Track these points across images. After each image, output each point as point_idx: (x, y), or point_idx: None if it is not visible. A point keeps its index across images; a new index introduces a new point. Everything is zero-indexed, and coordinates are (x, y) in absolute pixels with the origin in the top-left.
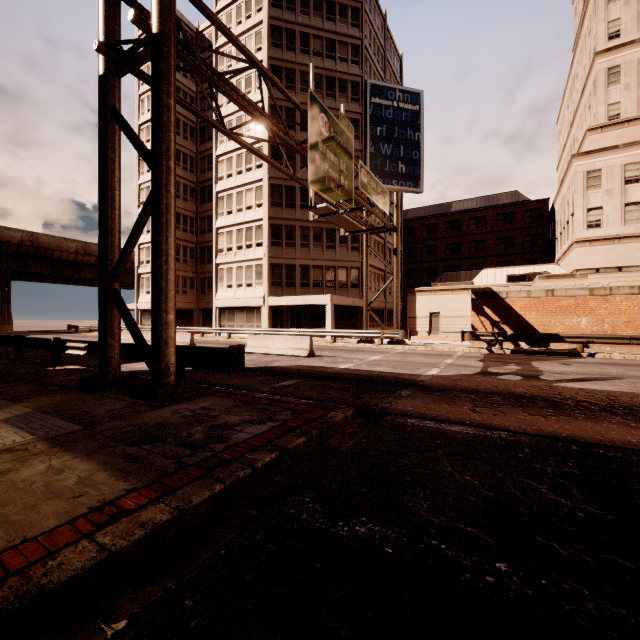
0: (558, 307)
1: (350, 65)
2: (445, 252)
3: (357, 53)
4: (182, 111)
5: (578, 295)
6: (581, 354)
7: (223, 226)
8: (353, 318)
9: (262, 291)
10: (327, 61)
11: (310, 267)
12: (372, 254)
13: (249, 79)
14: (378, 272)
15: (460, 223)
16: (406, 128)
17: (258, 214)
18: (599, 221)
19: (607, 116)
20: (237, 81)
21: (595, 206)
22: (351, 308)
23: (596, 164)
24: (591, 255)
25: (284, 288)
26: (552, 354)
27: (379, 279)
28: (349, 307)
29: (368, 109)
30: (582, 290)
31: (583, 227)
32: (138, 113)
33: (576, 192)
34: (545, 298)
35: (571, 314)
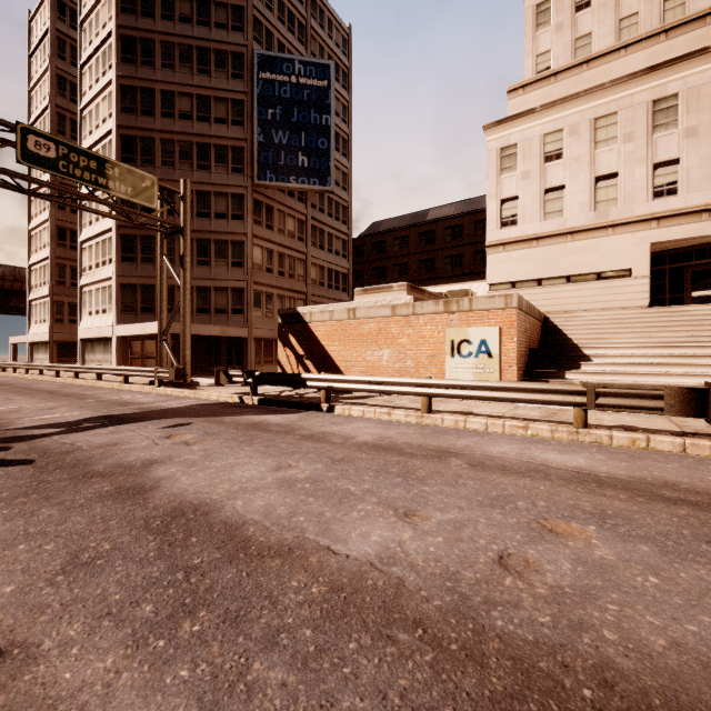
0: (360, 334)
1: (231, 32)
2: (418, 271)
3: (241, 17)
4: (68, 106)
5: (380, 316)
6: (322, 406)
7: (85, 240)
8: (241, 352)
9: (112, 318)
10: (199, 28)
11: (175, 288)
12: (276, 272)
13: (104, 56)
14: (291, 294)
15: (434, 234)
16: (309, 110)
17: (109, 223)
18: (515, 216)
19: (535, 71)
20: (95, 61)
21: (509, 195)
22: (239, 339)
23: (511, 137)
24: (505, 264)
25: (139, 314)
26: (294, 405)
27: (294, 303)
28: (237, 338)
29: (255, 87)
30: (384, 308)
31: (496, 226)
32: (29, 112)
33: (488, 178)
34: (347, 321)
35: (373, 344)
